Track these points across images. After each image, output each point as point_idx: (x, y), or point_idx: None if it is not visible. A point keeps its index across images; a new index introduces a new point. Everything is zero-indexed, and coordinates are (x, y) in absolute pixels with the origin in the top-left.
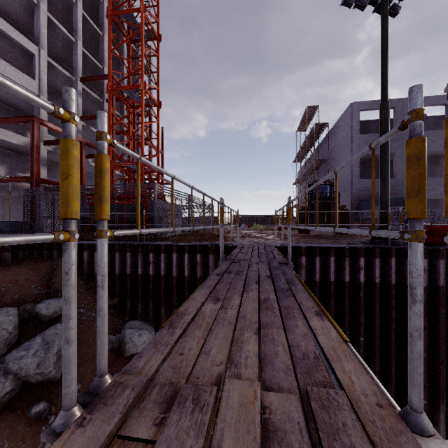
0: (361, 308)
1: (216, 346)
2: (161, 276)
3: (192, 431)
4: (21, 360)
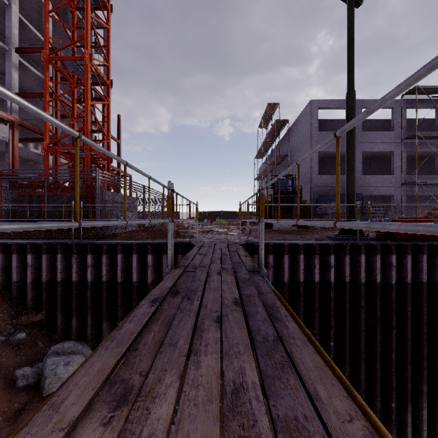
0: (331, 310)
1: None
2: (102, 283)
3: None
4: None
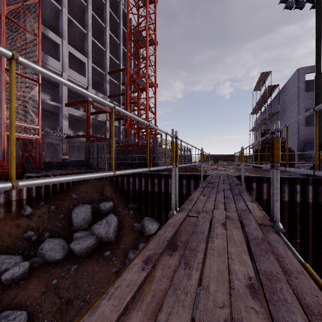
0: (297, 219)
1: (209, 206)
2: (162, 192)
3: (207, 215)
4: (98, 229)
